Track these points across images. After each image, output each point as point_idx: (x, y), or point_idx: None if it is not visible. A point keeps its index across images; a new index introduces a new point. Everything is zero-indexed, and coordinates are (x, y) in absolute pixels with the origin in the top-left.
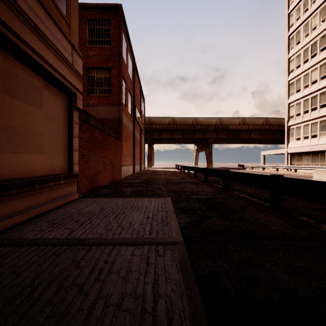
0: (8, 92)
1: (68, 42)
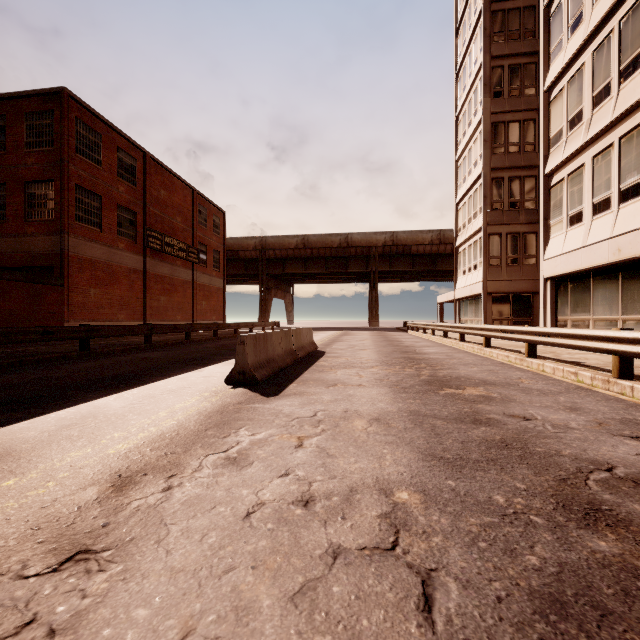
0: None
1: None
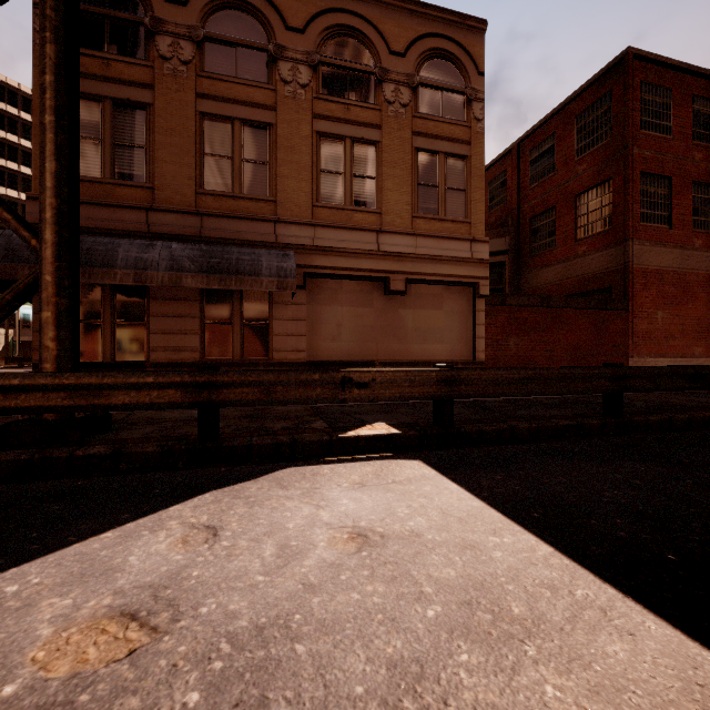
0: (417, 307)
1: (465, 241)
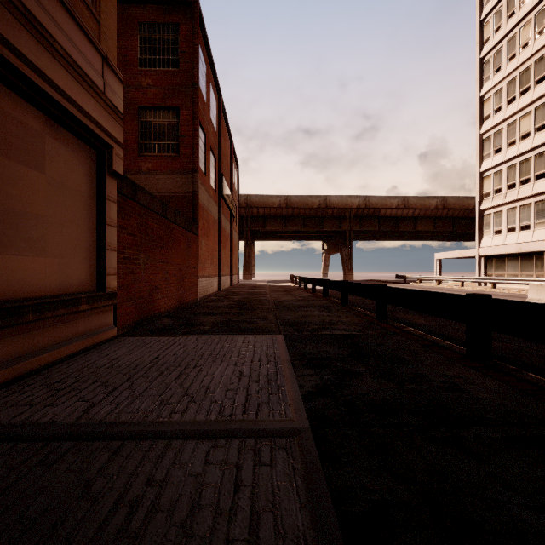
0: None
1: (95, 50)
